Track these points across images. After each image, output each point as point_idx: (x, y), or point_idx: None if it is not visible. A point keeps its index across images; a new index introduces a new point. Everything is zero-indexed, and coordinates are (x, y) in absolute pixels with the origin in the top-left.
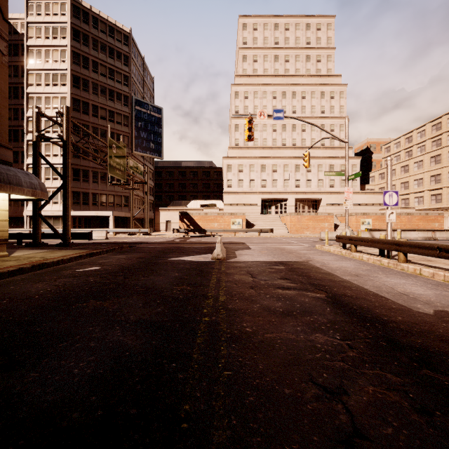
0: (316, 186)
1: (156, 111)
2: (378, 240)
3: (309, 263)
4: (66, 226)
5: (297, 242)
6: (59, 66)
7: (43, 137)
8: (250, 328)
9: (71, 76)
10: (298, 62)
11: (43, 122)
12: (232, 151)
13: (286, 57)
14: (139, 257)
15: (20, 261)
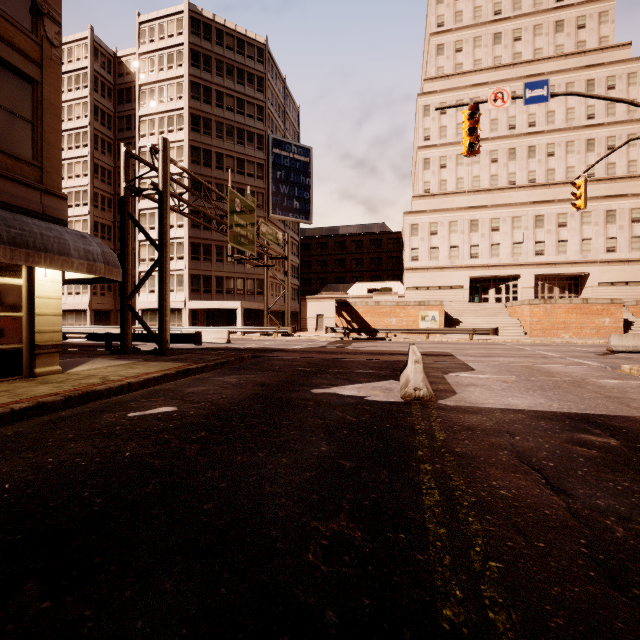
0: (576, 251)
1: (302, 152)
2: None
3: None
4: (162, 324)
5: (560, 355)
6: (175, 106)
7: (134, 190)
8: None
9: (190, 116)
10: (539, 37)
11: None
12: (419, 201)
13: (516, 33)
14: (258, 383)
15: (63, 384)
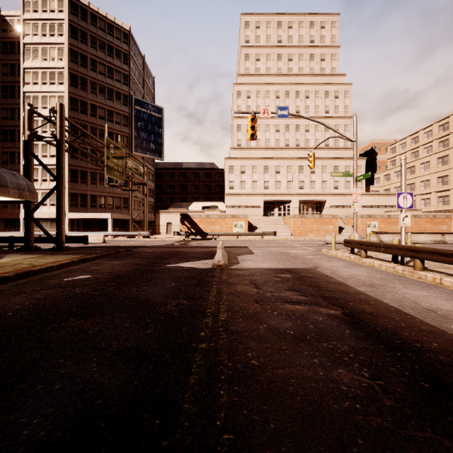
0: (320, 187)
1: (157, 110)
2: (391, 245)
3: (317, 270)
4: (59, 230)
5: (301, 246)
6: (57, 65)
7: (36, 136)
8: (257, 360)
9: (69, 74)
10: (302, 61)
11: (39, 122)
12: (234, 151)
13: (289, 56)
14: (134, 263)
15: (5, 268)
